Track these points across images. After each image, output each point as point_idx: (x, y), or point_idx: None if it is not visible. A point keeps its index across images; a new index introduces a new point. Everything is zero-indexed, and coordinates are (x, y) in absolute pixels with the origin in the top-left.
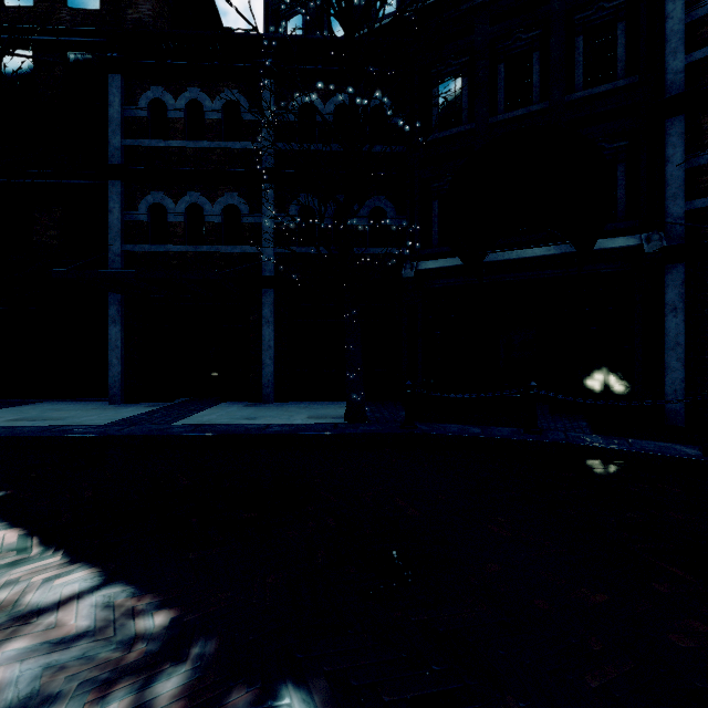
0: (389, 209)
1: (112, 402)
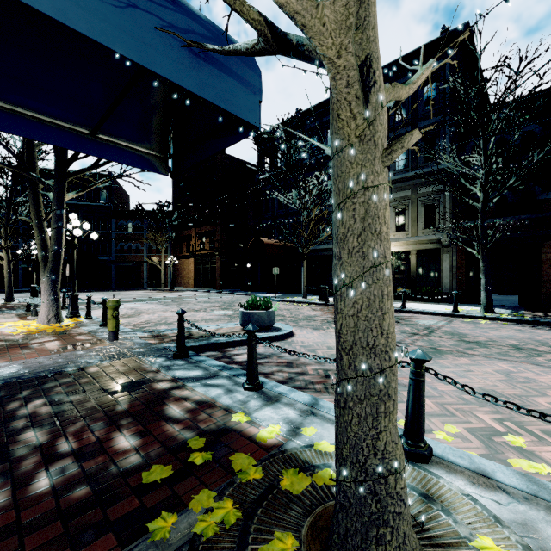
0: None
1: None
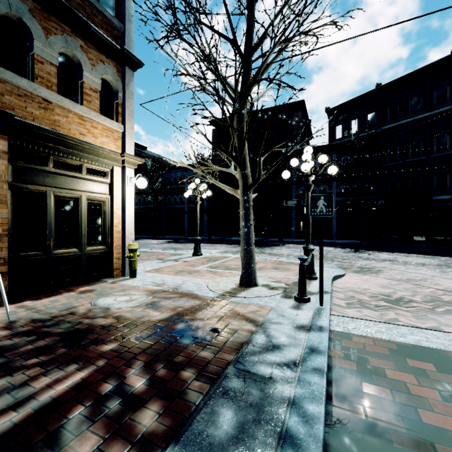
0: (372, 185)
1: (292, 238)
